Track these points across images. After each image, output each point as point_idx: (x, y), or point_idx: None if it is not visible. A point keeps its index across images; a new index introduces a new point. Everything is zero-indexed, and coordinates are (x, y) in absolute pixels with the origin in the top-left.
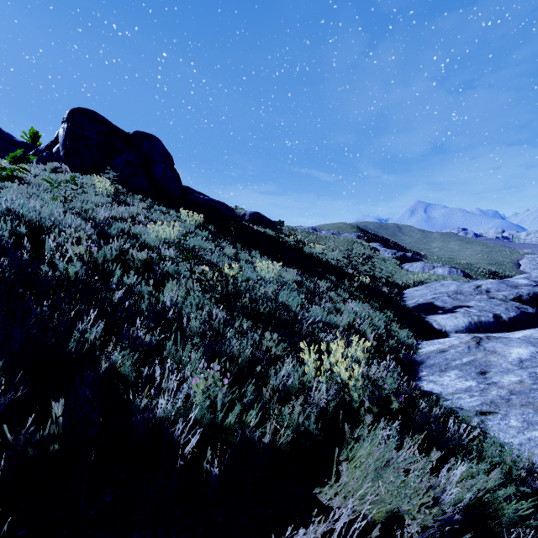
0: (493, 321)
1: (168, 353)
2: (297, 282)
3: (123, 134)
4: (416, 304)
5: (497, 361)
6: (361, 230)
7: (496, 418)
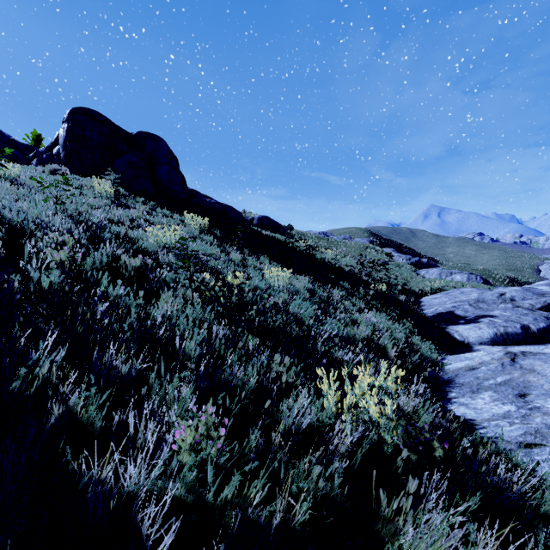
0: (521, 332)
1: (151, 387)
2: (309, 291)
3: (125, 134)
4: (435, 313)
5: (537, 382)
6: (374, 235)
7: (544, 451)
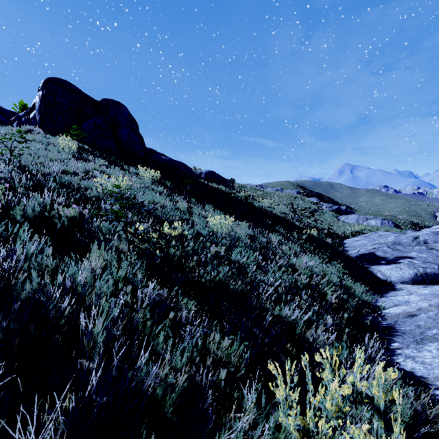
0: None
1: None
2: (249, 237)
3: (92, 101)
4: (358, 254)
5: None
6: (301, 187)
7: None
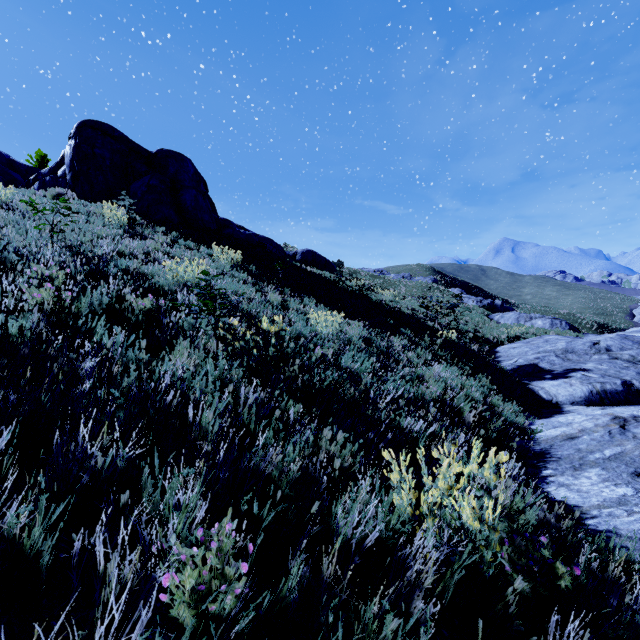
0: (622, 390)
1: (143, 486)
2: (364, 339)
3: (144, 152)
4: (515, 366)
5: None
6: (438, 273)
7: None
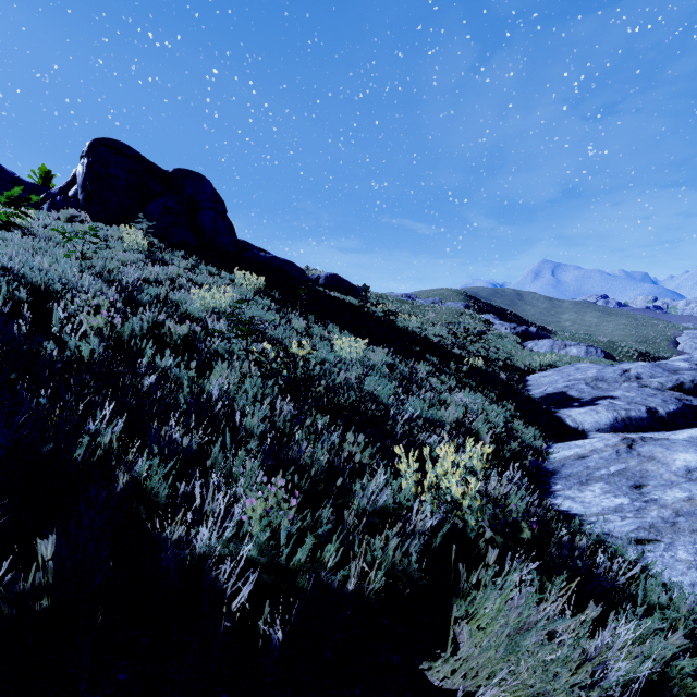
0: (647, 417)
1: (214, 462)
2: (387, 366)
3: (160, 172)
4: (544, 394)
5: (656, 471)
6: (471, 298)
7: (658, 548)
